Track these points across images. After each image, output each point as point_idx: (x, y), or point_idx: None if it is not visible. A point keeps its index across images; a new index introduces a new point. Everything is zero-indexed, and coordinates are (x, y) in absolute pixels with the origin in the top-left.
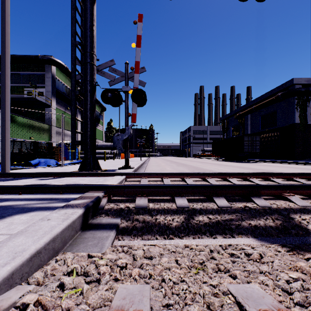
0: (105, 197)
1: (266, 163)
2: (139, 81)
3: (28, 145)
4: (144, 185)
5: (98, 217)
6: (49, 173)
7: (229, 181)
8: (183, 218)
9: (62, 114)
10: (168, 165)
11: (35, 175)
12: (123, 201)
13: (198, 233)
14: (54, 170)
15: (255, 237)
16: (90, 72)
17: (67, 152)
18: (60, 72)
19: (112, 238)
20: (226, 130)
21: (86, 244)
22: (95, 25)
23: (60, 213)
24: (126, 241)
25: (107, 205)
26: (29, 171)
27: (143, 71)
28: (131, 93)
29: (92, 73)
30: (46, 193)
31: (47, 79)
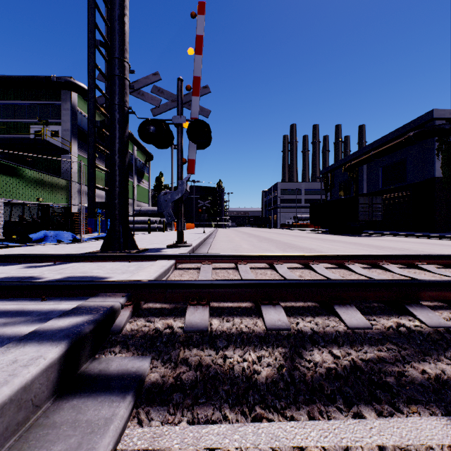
0: (128, 305)
1: (392, 236)
2: (199, 108)
3: (35, 210)
4: (202, 282)
5: (106, 354)
6: (47, 256)
7: (348, 268)
8: (282, 358)
9: (80, 162)
10: (245, 241)
11: (24, 259)
12: (162, 313)
13: (320, 401)
14: (63, 250)
15: (450, 414)
16: (119, 91)
17: (94, 220)
18: (85, 101)
19: (119, 426)
20: (330, 189)
21: (46, 450)
22: (128, 14)
23: (2, 361)
24: (154, 429)
25: (129, 324)
26: (22, 251)
27: (206, 93)
28: (187, 126)
29: (122, 92)
30: (16, 298)
31: (64, 112)
